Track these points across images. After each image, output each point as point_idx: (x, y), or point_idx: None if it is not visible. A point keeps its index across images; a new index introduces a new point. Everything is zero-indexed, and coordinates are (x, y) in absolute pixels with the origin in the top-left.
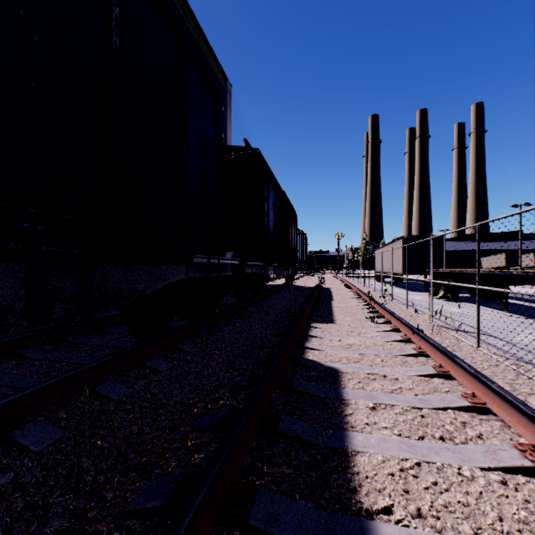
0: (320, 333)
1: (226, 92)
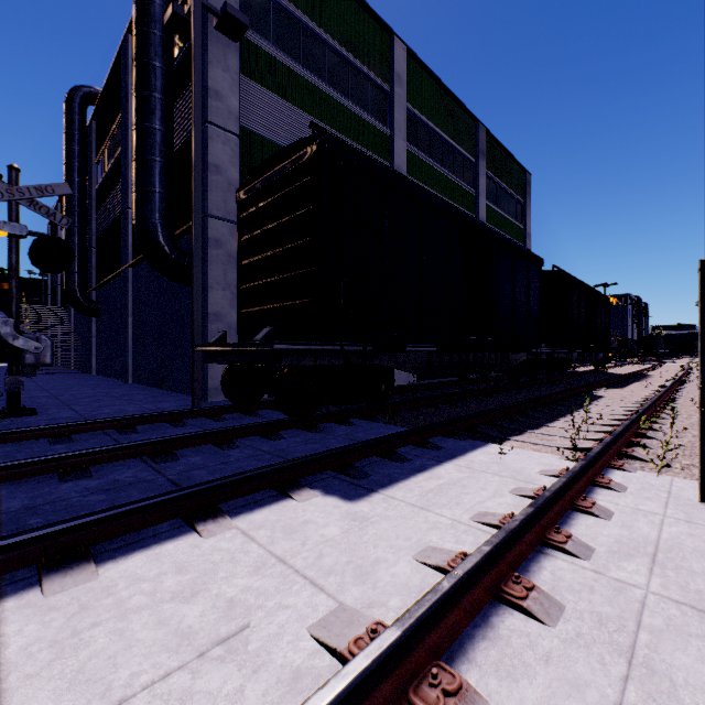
0: (605, 390)
1: (526, 184)
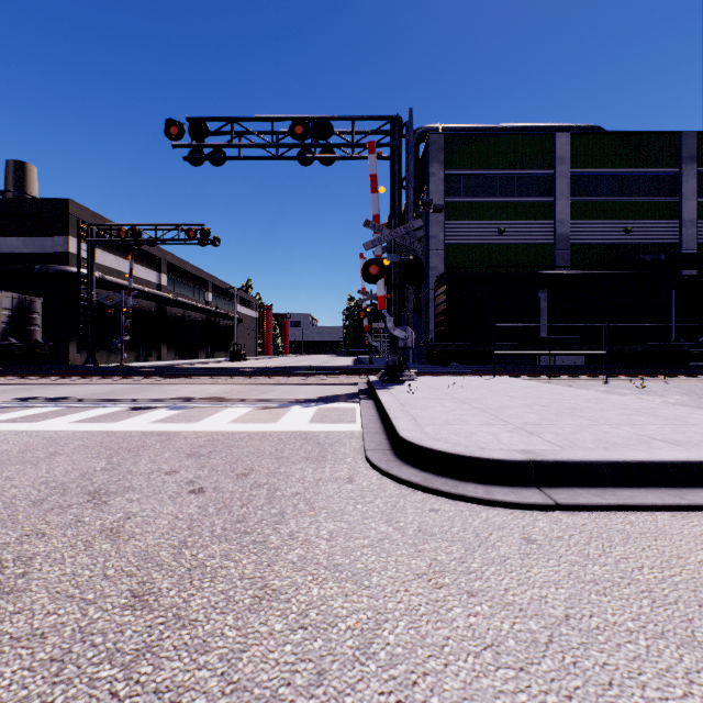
0: None
1: None
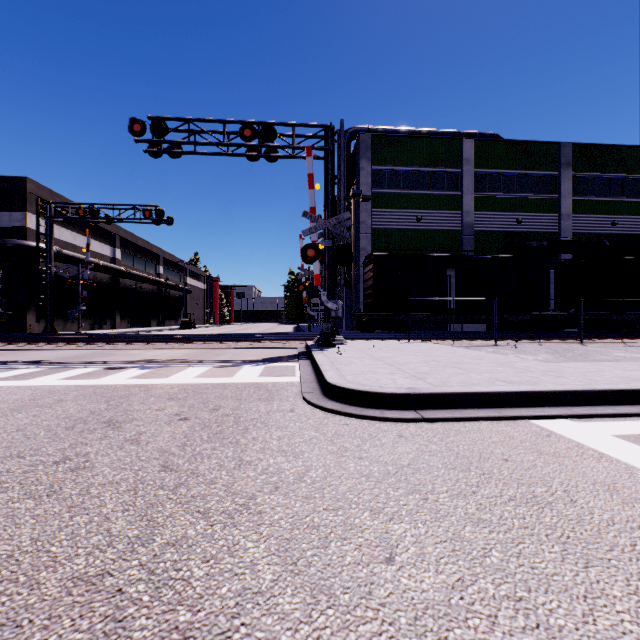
0: None
1: None
